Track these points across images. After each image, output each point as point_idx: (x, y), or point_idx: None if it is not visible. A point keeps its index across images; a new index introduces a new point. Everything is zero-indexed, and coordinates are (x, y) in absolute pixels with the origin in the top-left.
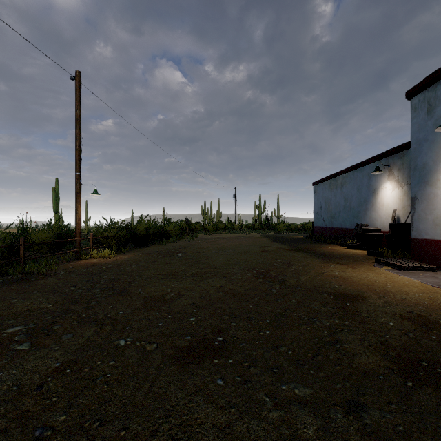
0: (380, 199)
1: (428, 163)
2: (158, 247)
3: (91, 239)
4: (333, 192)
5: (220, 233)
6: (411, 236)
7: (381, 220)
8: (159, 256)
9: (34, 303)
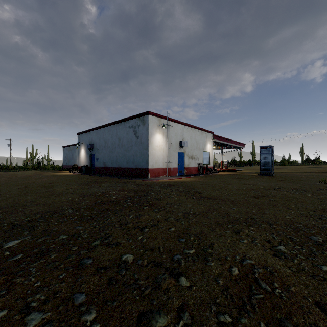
0: None
1: (79, 150)
2: None
3: None
4: (69, 152)
5: None
6: (77, 166)
7: None
8: None
9: None
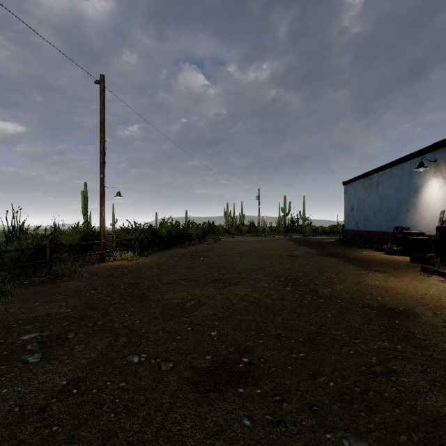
0: (423, 199)
1: None
2: (180, 249)
3: (114, 241)
4: (367, 192)
5: (243, 236)
6: None
7: (425, 222)
8: (181, 260)
9: (53, 307)
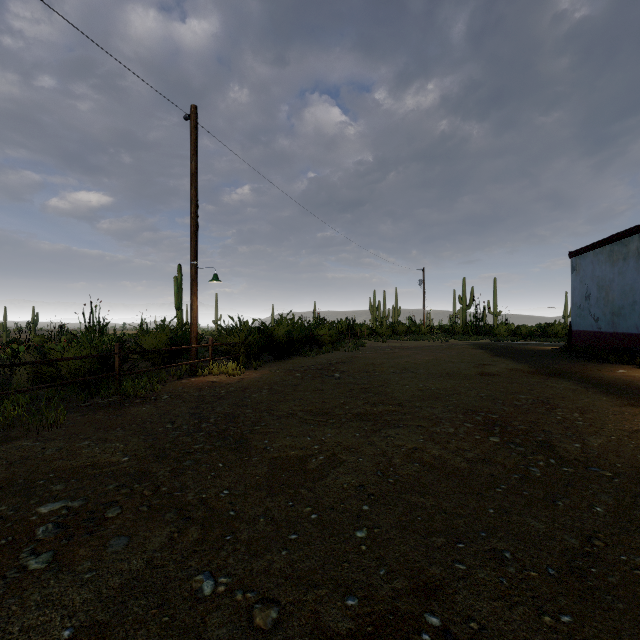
0: None
1: None
2: (305, 359)
3: (210, 347)
4: (618, 267)
5: (398, 340)
6: None
7: None
8: (305, 376)
9: (105, 451)
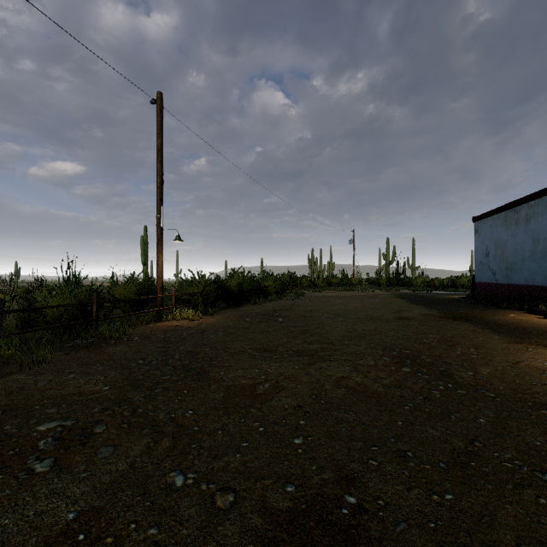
0: None
1: None
2: (254, 307)
3: (173, 296)
4: (511, 230)
5: (332, 290)
6: None
7: None
8: (253, 321)
9: (89, 382)
